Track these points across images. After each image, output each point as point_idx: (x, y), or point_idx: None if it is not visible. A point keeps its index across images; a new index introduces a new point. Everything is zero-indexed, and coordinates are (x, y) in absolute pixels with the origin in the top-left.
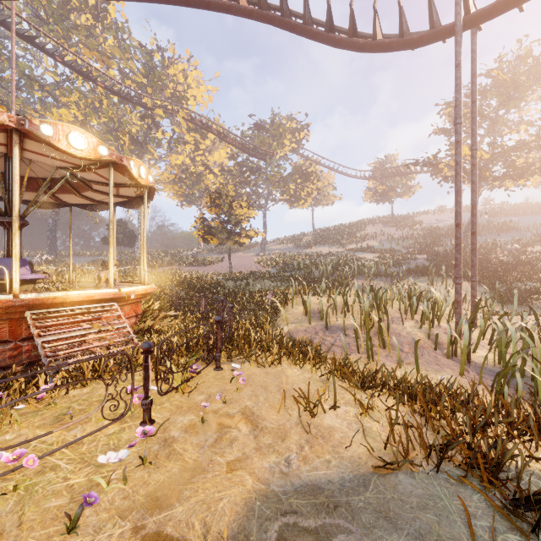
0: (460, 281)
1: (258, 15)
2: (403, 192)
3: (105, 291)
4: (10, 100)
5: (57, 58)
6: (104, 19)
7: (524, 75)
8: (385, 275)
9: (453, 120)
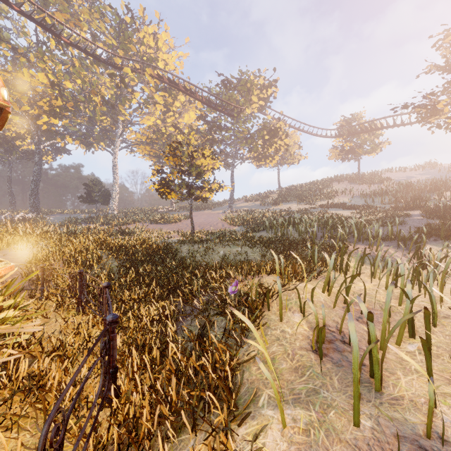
0: None
1: None
2: (371, 149)
3: None
4: None
5: (14, 7)
6: None
7: None
8: (393, 237)
9: None
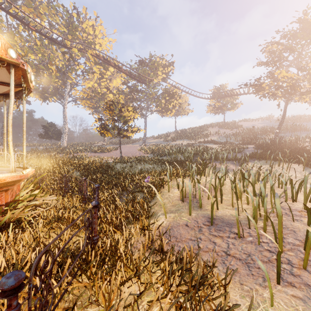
0: None
1: None
2: (231, 107)
3: None
4: None
5: None
6: None
7: None
8: (233, 159)
9: (271, 55)
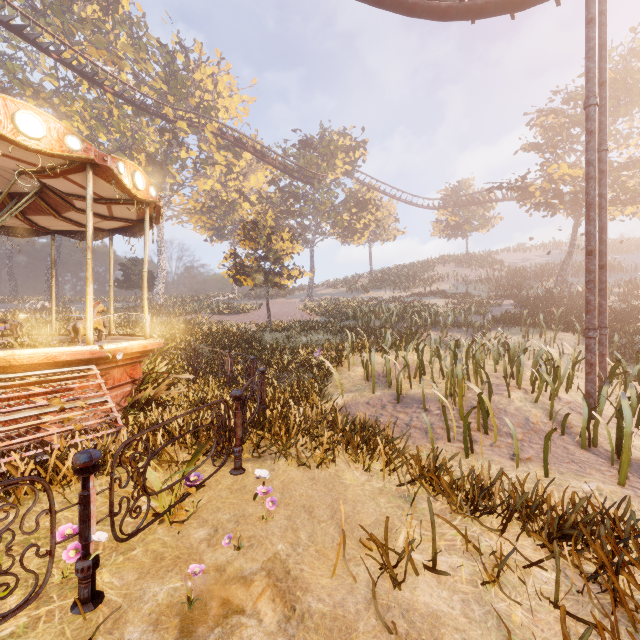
0: (594, 335)
1: None
2: (480, 224)
3: (77, 348)
4: None
5: (53, 55)
6: (115, 11)
7: (638, 74)
8: (465, 325)
9: (546, 133)
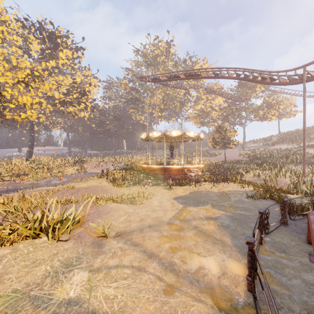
0: (304, 166)
1: (236, 79)
2: None
3: (196, 166)
4: (142, 99)
5: (158, 83)
6: (168, 55)
7: None
8: (309, 162)
9: None
